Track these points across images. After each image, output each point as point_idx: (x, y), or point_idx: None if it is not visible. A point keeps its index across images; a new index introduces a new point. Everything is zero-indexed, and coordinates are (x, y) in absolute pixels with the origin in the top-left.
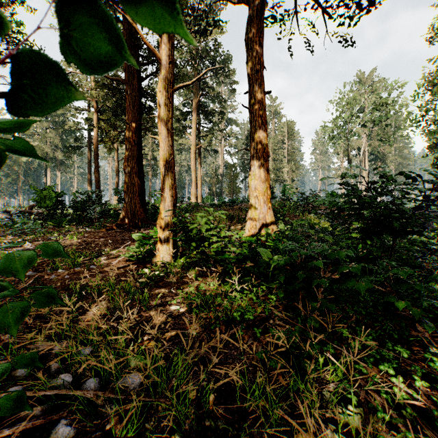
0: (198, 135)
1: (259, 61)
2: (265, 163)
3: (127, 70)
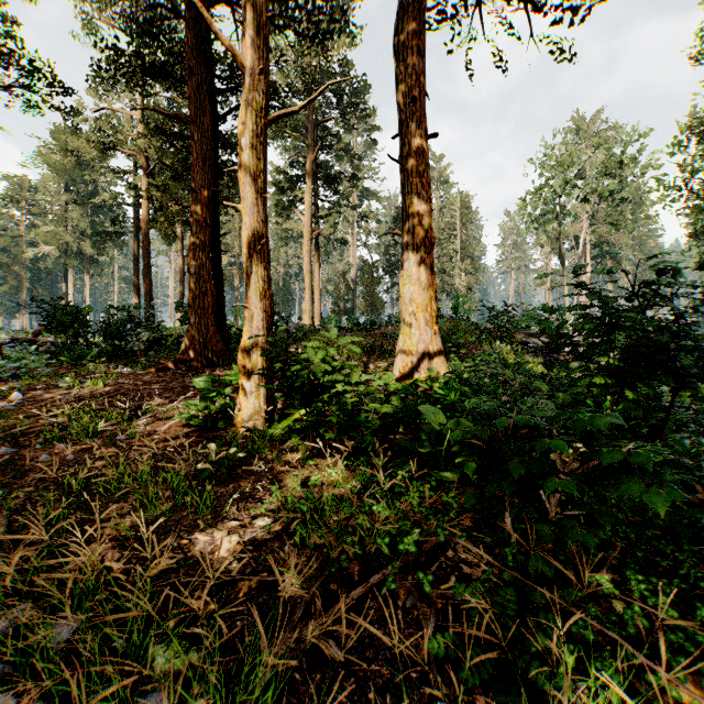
0: (315, 215)
1: (417, 81)
2: (427, 257)
3: (194, 99)
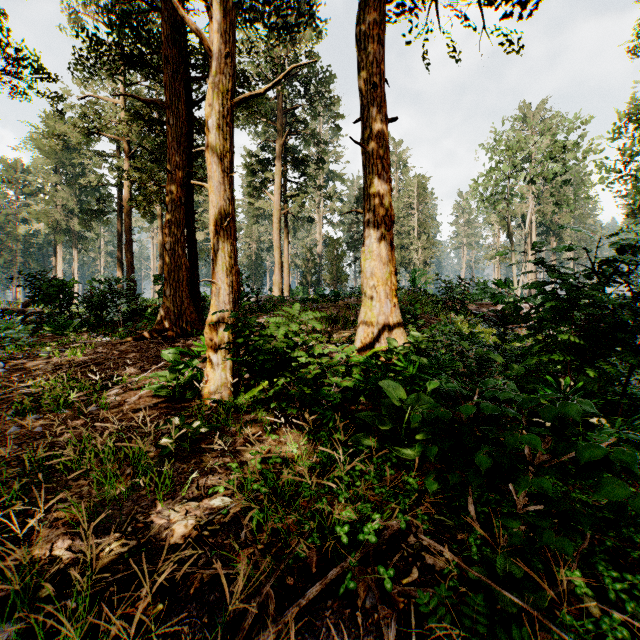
0: (284, 195)
1: (377, 68)
2: (387, 234)
3: (169, 86)
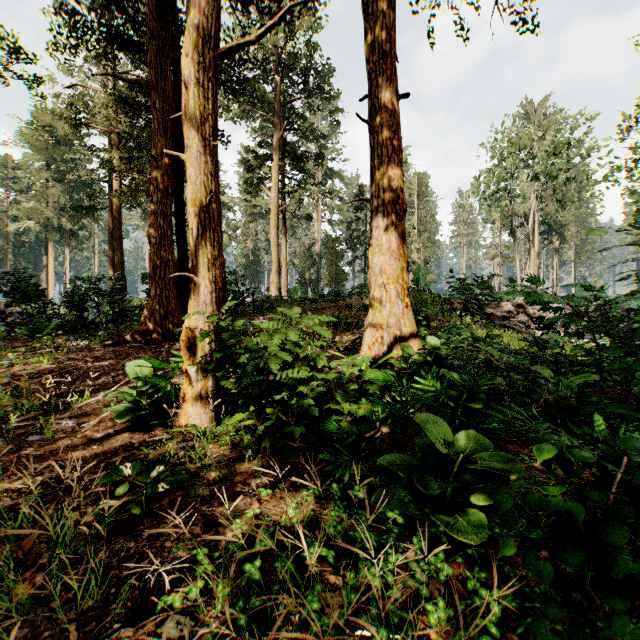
0: (282, 191)
1: (387, 36)
2: (398, 224)
3: (154, 64)
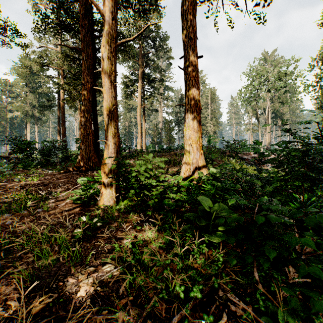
0: (143, 97)
1: (192, 29)
2: (197, 116)
3: (83, 40)
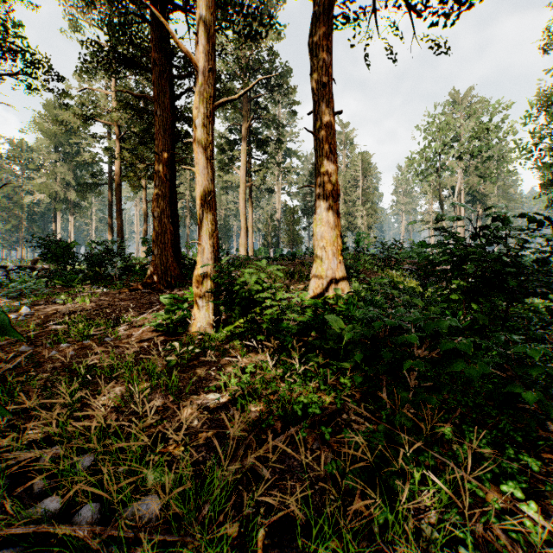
0: (249, 170)
1: (326, 71)
2: (334, 204)
3: (157, 84)
